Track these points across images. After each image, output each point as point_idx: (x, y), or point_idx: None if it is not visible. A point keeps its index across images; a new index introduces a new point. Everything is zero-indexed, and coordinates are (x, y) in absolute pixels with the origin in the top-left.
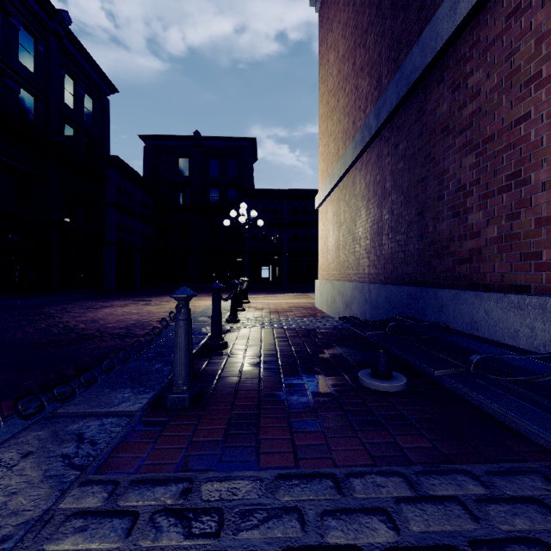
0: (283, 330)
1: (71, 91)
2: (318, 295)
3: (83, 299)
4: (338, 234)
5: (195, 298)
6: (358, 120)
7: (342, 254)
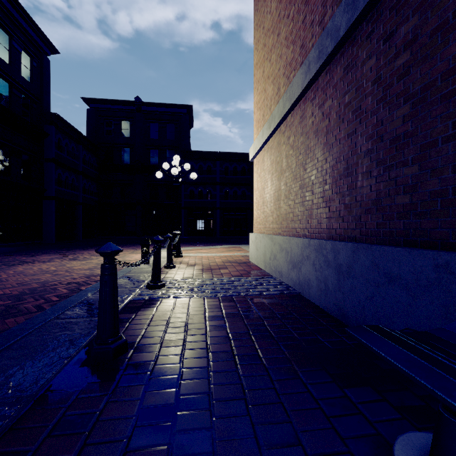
0: (218, 300)
1: (6, 45)
2: (253, 249)
3: (11, 252)
4: (279, 183)
5: (130, 250)
6: (310, 38)
7: (284, 205)
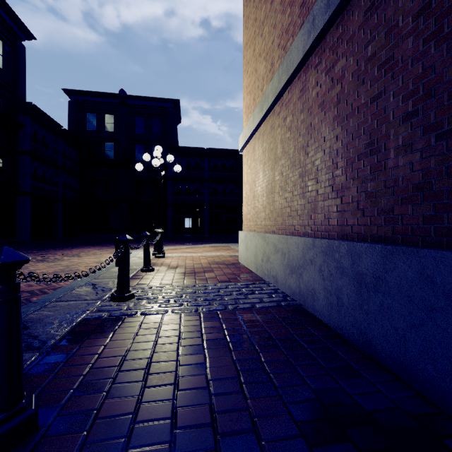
0: (198, 317)
1: None
2: (242, 249)
3: None
4: (272, 173)
5: (110, 250)
6: None
7: (279, 198)
